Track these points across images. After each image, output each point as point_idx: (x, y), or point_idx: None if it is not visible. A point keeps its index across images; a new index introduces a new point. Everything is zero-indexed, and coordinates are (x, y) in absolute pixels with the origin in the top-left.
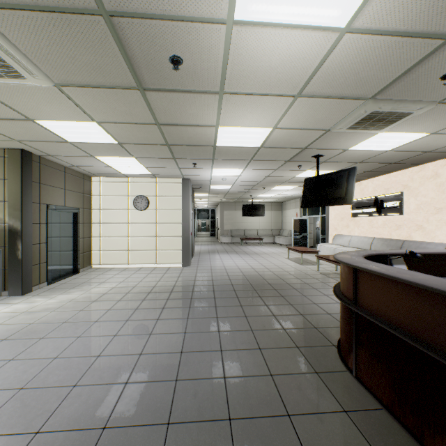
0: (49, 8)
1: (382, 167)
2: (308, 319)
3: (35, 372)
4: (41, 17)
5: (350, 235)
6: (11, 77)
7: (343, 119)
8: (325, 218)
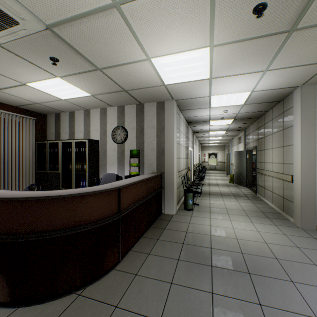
0: None
1: None
2: None
3: None
4: None
5: None
6: None
7: None
8: None
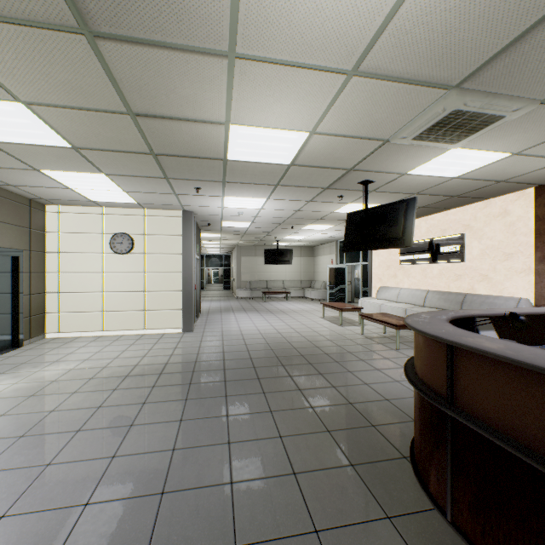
0: None
1: (441, 202)
2: (360, 411)
3: None
4: None
5: (399, 287)
6: None
7: (409, 123)
8: (367, 266)
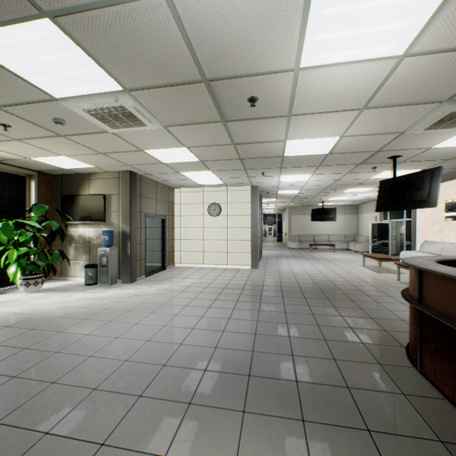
0: (171, 84)
1: None
2: (378, 322)
3: (154, 332)
4: (165, 90)
5: (444, 241)
6: (138, 126)
7: (417, 121)
8: (410, 222)
